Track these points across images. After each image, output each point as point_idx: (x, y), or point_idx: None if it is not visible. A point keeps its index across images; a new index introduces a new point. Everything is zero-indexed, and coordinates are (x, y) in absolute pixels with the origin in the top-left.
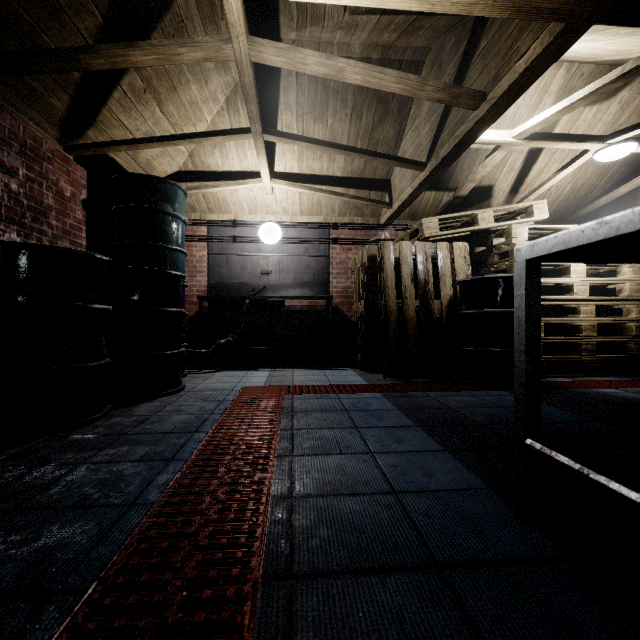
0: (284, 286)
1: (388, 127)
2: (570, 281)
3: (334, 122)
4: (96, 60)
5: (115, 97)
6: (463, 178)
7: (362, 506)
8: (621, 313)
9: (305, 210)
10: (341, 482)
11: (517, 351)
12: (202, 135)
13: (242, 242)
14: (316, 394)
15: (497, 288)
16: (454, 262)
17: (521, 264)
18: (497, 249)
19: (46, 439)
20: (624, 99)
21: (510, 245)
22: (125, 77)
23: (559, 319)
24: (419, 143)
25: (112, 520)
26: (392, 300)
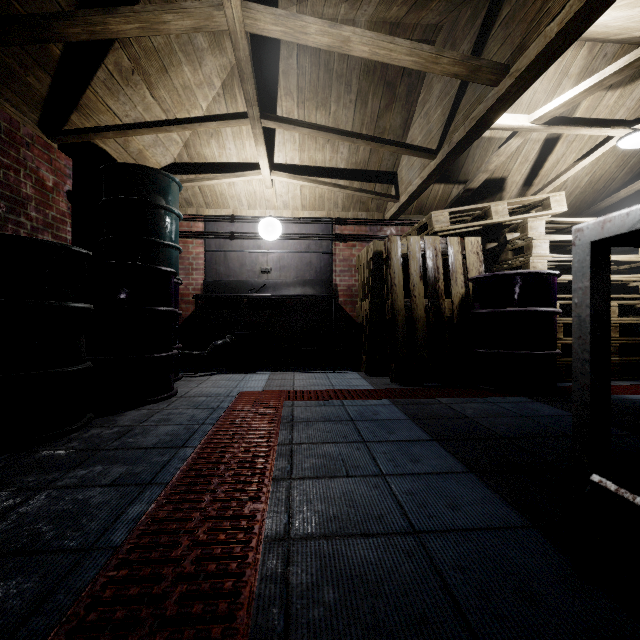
0: (285, 284)
1: (395, 114)
2: None
3: (337, 109)
4: (72, 29)
5: (100, 78)
6: (474, 170)
7: (376, 553)
8: None
9: (307, 204)
10: (349, 517)
11: (577, 360)
12: (195, 120)
13: (241, 238)
14: (318, 400)
15: (515, 285)
16: (466, 258)
17: (584, 248)
18: (511, 244)
19: (11, 456)
20: None
21: (526, 240)
22: (110, 55)
23: None
24: (429, 130)
25: (60, 574)
26: (400, 299)
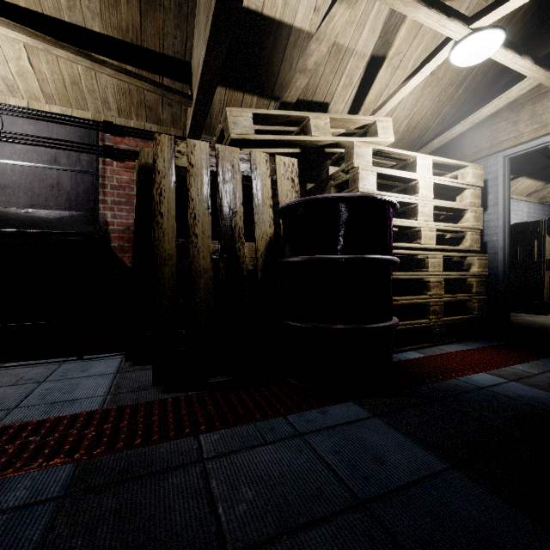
0: (5, 215)
1: None
2: (418, 225)
3: None
4: None
5: None
6: None
7: None
8: None
9: (53, 93)
10: None
11: None
12: None
13: None
14: None
15: (340, 218)
16: (277, 185)
17: None
18: (334, 179)
19: None
20: (472, 4)
21: (351, 171)
22: None
23: (408, 273)
24: None
25: None
26: (168, 238)
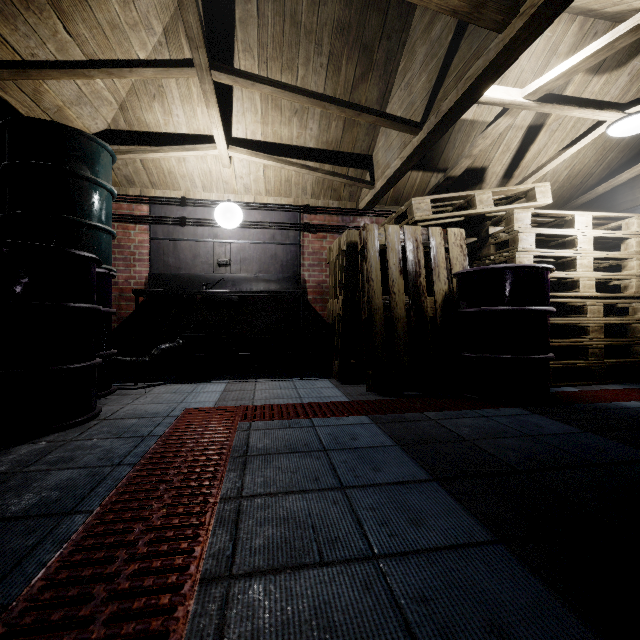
0: (246, 279)
1: (372, 86)
2: (576, 275)
3: (306, 74)
4: None
5: None
6: (454, 157)
7: None
8: (616, 313)
9: (271, 189)
10: None
11: None
12: (124, 64)
13: (193, 225)
14: (282, 420)
15: (507, 281)
16: (449, 251)
17: None
18: (494, 238)
19: None
20: (635, 69)
21: (511, 233)
22: None
23: (565, 319)
24: (411, 102)
25: None
26: (377, 296)
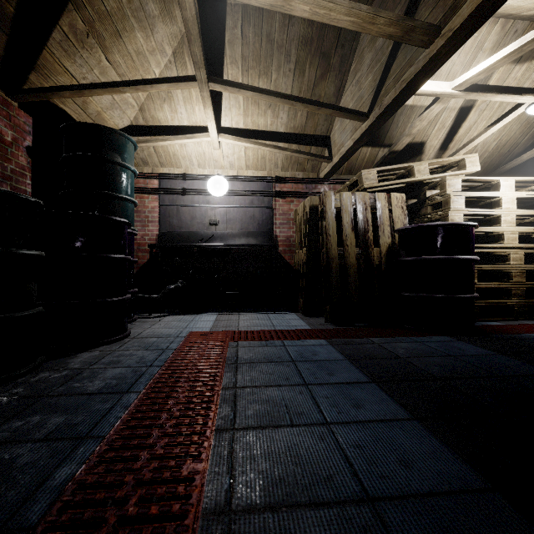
0: (231, 235)
1: (329, 83)
2: (501, 230)
3: (278, 77)
4: None
5: (56, 39)
6: (398, 134)
7: (329, 532)
8: None
9: (250, 165)
10: (296, 479)
11: None
12: (147, 82)
13: (191, 194)
14: (261, 341)
15: (438, 235)
16: (392, 212)
17: None
18: (430, 200)
19: None
20: None
21: (444, 196)
22: (64, 16)
23: (491, 266)
24: (360, 96)
25: None
26: (334, 248)
